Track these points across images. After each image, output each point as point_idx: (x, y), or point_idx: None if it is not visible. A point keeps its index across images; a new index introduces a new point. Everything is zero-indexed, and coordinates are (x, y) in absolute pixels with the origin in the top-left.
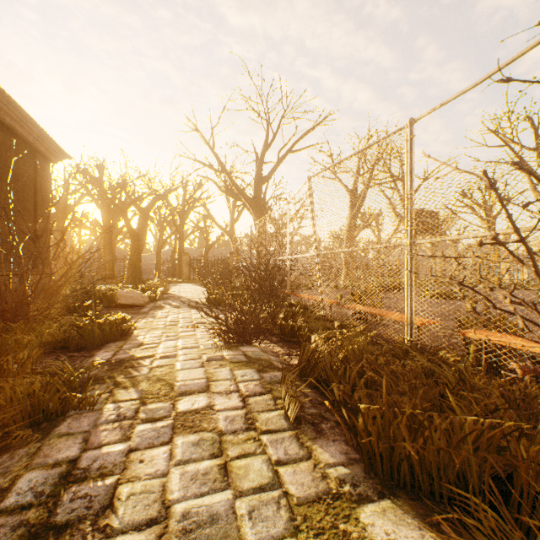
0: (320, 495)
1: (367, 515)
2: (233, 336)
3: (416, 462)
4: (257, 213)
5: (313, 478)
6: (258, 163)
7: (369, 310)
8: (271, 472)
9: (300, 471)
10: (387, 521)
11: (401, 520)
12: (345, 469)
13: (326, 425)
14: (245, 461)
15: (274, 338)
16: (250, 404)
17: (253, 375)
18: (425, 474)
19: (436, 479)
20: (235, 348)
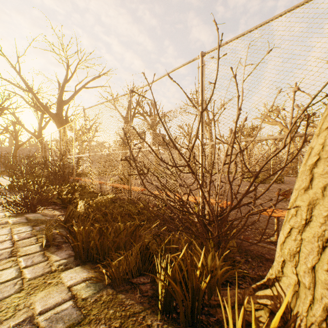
0: (44, 274)
1: (65, 274)
2: (20, 208)
3: (99, 248)
4: (59, 124)
5: (44, 268)
6: (60, 90)
7: (119, 186)
8: (18, 272)
9: (38, 267)
10: (75, 273)
11: (82, 271)
12: (65, 260)
13: (65, 244)
14: (2, 272)
15: (57, 207)
16: (18, 244)
17: (28, 228)
18: (103, 252)
19: (107, 253)
20: (21, 215)
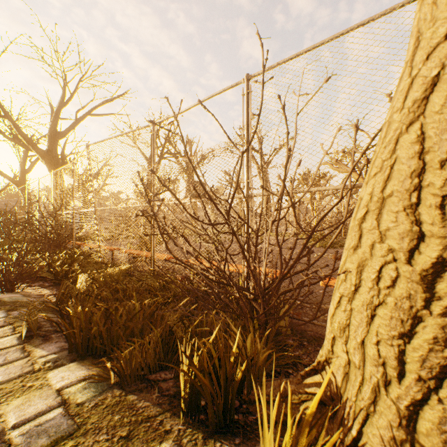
0: (22, 375)
1: (54, 373)
2: None
3: (105, 337)
4: (52, 166)
5: (22, 367)
6: (53, 117)
7: (138, 253)
8: None
9: (13, 366)
10: (68, 372)
11: (78, 368)
12: (55, 355)
13: (57, 334)
14: None
15: (47, 284)
16: None
17: (0, 314)
18: (110, 342)
19: (117, 343)
20: None
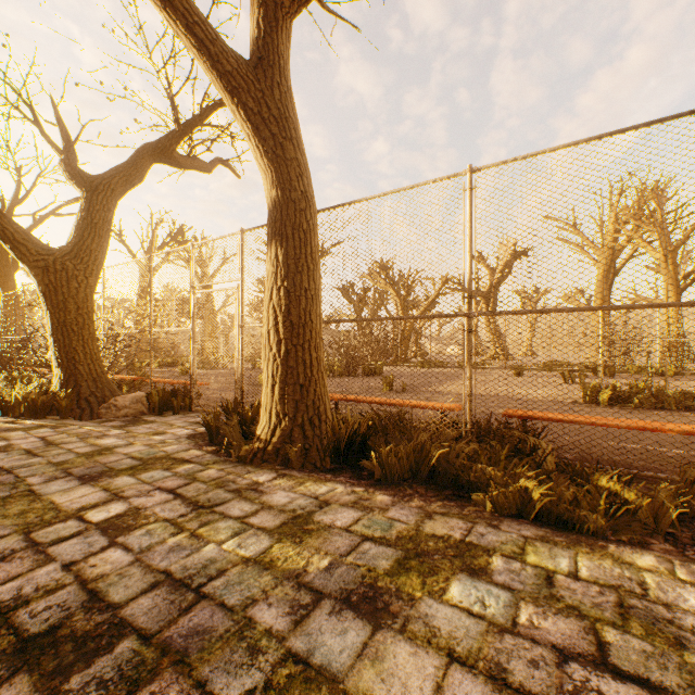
0: None
1: None
2: None
3: None
4: (3, 278)
5: None
6: None
7: None
8: None
9: None
10: None
11: None
12: None
13: None
14: None
15: None
16: None
17: None
18: None
19: None
20: None
